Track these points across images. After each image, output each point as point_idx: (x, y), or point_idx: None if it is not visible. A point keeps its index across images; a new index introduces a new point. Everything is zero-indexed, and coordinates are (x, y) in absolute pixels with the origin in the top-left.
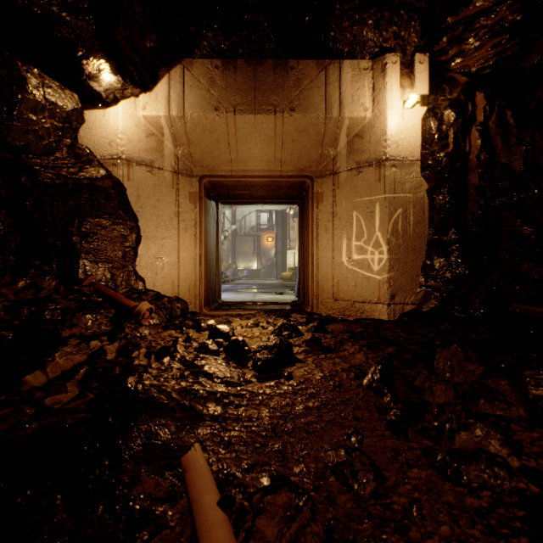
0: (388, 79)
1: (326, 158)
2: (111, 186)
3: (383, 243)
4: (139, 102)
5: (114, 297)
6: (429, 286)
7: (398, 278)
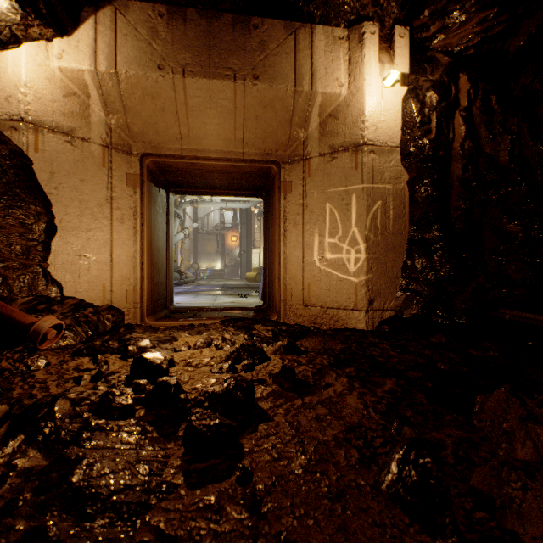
0: (366, 51)
1: (295, 141)
2: (4, 154)
3: (360, 240)
4: (53, 48)
5: None
6: (411, 289)
7: (377, 281)
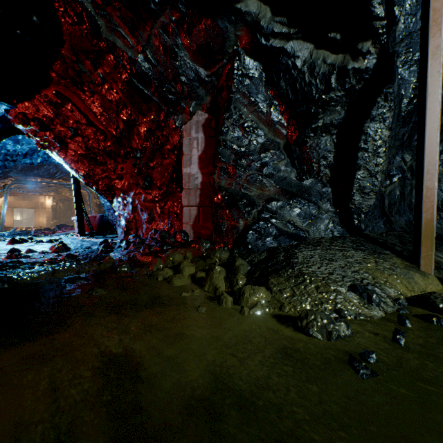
0: (46, 198)
1: (38, 206)
2: None
3: (46, 218)
4: (2, 198)
5: None
6: (53, 224)
7: (48, 223)
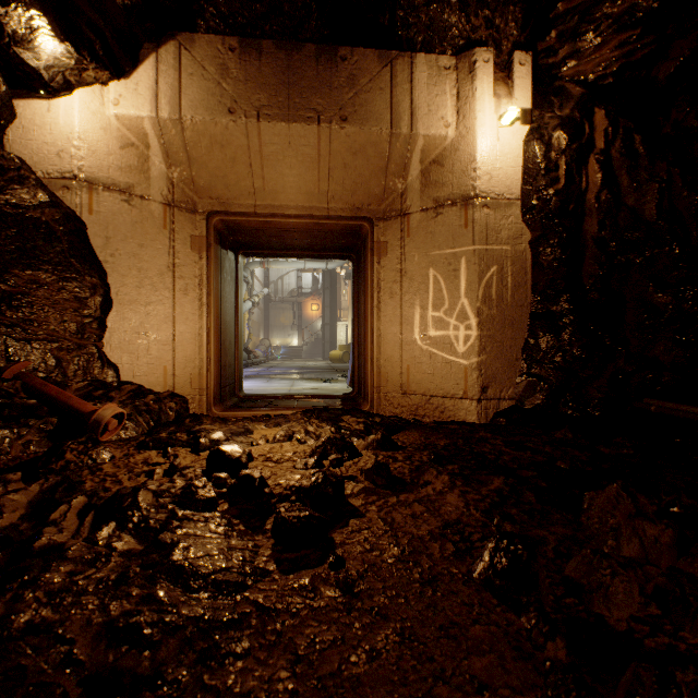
0: (478, 83)
1: (391, 192)
2: (57, 219)
3: (471, 313)
4: (109, 93)
5: (56, 397)
6: (533, 374)
7: (491, 363)
